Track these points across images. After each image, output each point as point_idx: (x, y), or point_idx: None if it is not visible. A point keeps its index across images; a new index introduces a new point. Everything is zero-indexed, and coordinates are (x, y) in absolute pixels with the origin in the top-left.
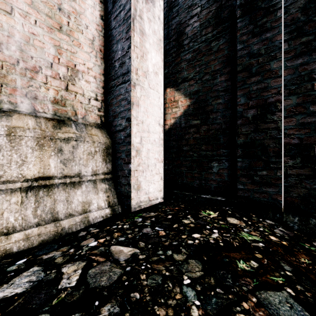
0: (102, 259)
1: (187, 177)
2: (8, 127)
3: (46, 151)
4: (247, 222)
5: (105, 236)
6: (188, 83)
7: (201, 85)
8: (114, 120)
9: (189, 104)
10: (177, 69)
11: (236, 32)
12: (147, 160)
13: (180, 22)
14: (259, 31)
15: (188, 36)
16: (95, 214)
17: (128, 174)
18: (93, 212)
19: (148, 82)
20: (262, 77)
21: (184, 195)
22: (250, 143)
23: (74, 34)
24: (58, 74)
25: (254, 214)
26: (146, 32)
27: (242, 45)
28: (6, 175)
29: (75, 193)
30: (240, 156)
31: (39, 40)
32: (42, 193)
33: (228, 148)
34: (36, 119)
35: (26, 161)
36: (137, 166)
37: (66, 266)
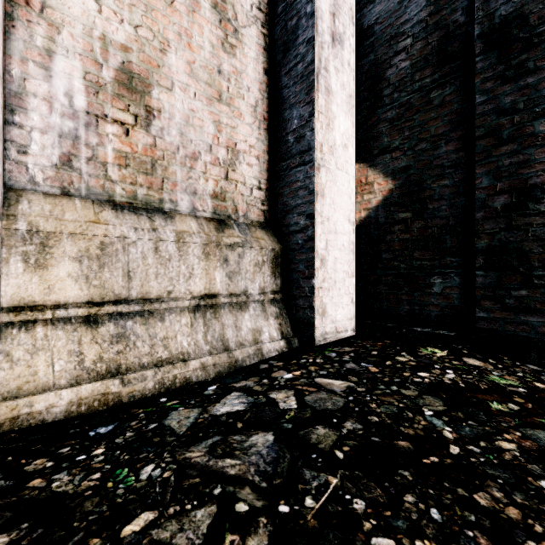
0: (313, 389)
1: (389, 300)
2: (175, 232)
3: (212, 261)
4: (495, 365)
5: (299, 370)
6: (390, 156)
7: (412, 158)
8: (286, 217)
9: (393, 188)
10: (372, 134)
11: (473, 75)
12: (334, 273)
13: (377, 61)
14: (515, 75)
15: (391, 82)
16: (268, 346)
17: (310, 292)
18: (265, 343)
19: (336, 161)
20: (519, 145)
21: (385, 327)
22: (498, 247)
23: (235, 102)
24: (217, 159)
25: (505, 356)
26: (333, 89)
27: (485, 96)
28: (175, 291)
29: (242, 317)
30: (481, 267)
31: (199, 118)
32: (209, 315)
33: (459, 256)
34: (197, 220)
35: (193, 274)
36: (321, 282)
37: (272, 394)
